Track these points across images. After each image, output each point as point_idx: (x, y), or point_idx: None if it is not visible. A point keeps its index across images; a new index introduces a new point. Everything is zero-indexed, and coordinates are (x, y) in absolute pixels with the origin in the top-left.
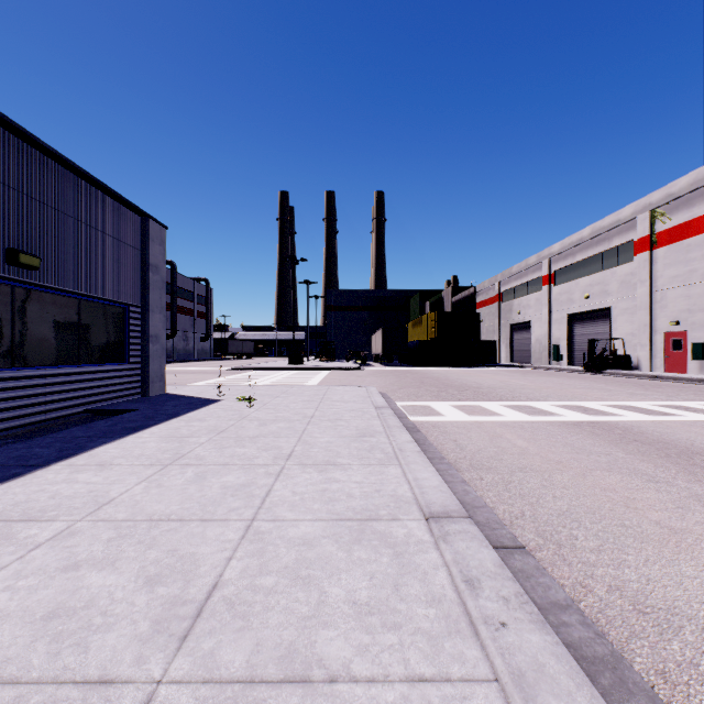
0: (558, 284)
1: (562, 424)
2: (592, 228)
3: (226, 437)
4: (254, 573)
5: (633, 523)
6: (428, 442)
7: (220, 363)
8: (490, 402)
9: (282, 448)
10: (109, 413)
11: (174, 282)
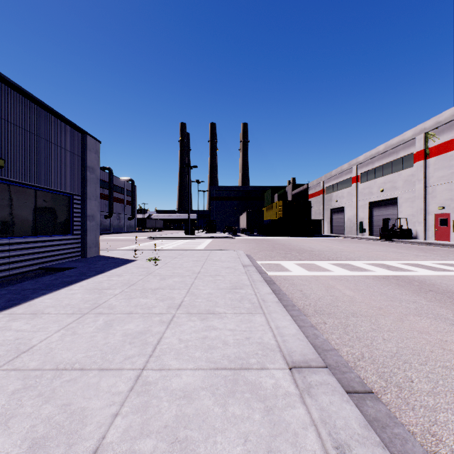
0: (362, 182)
1: (375, 277)
2: (385, 145)
3: (134, 289)
4: (135, 435)
5: (453, 364)
6: (282, 292)
7: (141, 234)
8: (321, 261)
9: (174, 298)
10: (56, 269)
11: (111, 181)
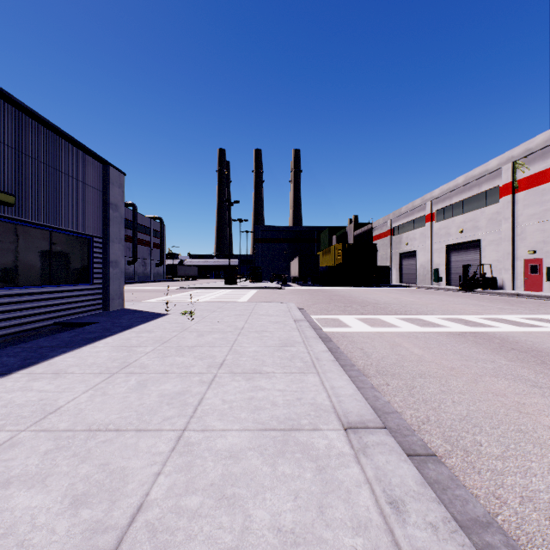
0: (438, 221)
1: (449, 334)
2: (465, 176)
3: (168, 347)
4: (180, 492)
5: (528, 428)
6: (339, 351)
7: (171, 284)
8: (387, 315)
9: (215, 357)
10: (75, 325)
11: (135, 220)
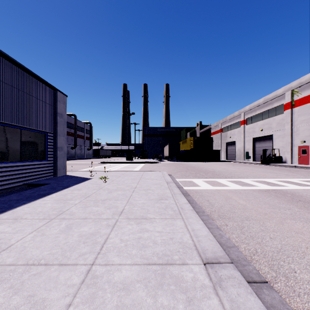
0: (248, 124)
1: (259, 191)
2: (264, 98)
3: (89, 200)
4: None
5: None
6: (194, 202)
7: (96, 160)
8: (221, 179)
9: (118, 207)
10: (35, 185)
11: (75, 123)
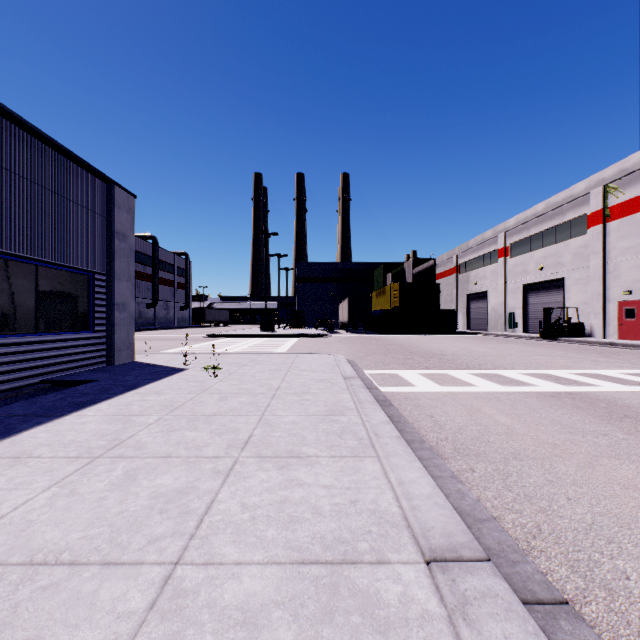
0: (513, 256)
1: (539, 395)
2: (546, 203)
3: (178, 415)
4: None
5: None
6: (403, 419)
7: (197, 330)
8: (457, 370)
9: (239, 431)
10: (67, 383)
11: (155, 255)
